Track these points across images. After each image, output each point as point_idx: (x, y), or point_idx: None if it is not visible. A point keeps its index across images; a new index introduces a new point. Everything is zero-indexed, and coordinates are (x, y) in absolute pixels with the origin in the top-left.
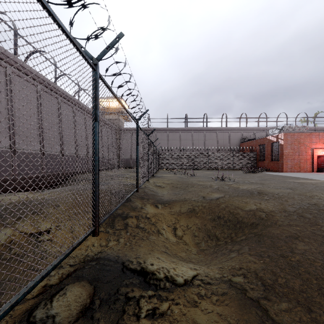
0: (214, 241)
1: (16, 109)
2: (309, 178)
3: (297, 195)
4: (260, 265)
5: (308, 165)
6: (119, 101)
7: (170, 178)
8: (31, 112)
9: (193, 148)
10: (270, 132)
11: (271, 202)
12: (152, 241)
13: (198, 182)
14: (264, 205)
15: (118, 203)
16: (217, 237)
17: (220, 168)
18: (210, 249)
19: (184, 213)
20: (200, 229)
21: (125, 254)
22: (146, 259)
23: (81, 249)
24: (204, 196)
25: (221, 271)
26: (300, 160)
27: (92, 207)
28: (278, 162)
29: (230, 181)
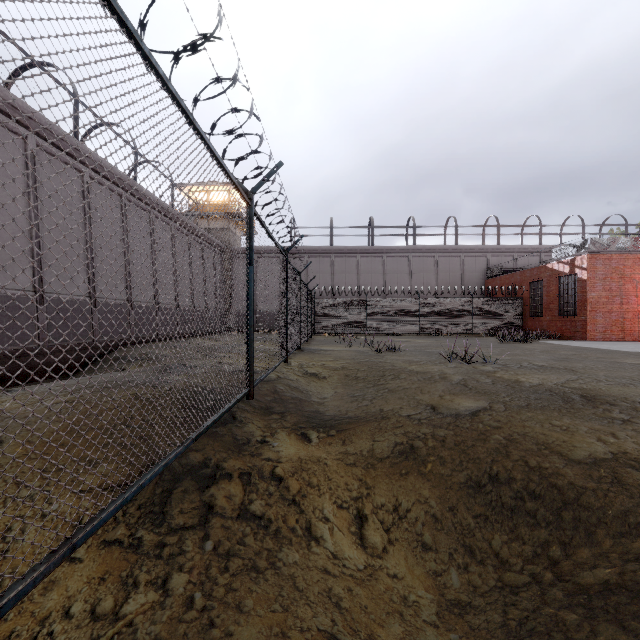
0: (490, 567)
1: None
2: None
3: None
4: None
5: None
6: (150, 63)
7: (340, 355)
8: (9, 197)
9: (386, 289)
10: (555, 253)
11: None
12: (286, 575)
13: (407, 365)
14: (631, 444)
15: (196, 428)
16: (500, 551)
17: (445, 333)
18: (488, 612)
19: (385, 462)
20: (439, 519)
21: None
22: None
23: (9, 638)
24: (433, 405)
25: None
26: (625, 314)
27: None
28: (574, 318)
29: (484, 363)
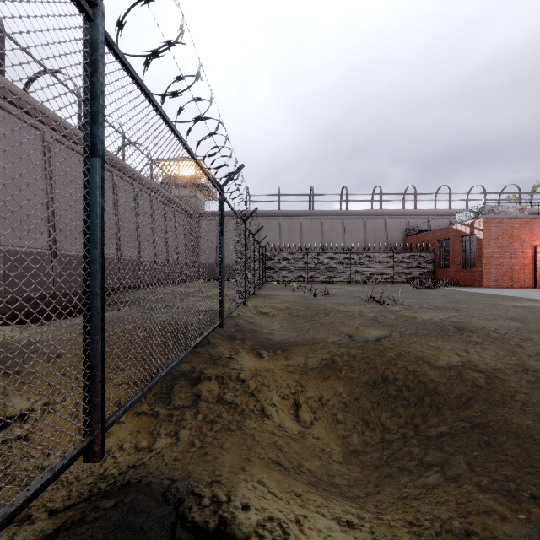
0: (378, 431)
1: (2, 171)
2: (536, 298)
3: (536, 334)
4: (522, 529)
5: (526, 275)
6: (174, 132)
7: (285, 298)
8: (32, 178)
9: (324, 245)
10: (459, 217)
11: (489, 348)
12: (248, 433)
13: (336, 306)
14: (476, 356)
15: (183, 348)
16: (385, 422)
17: (371, 281)
18: (372, 453)
19: (314, 370)
20: (348, 405)
21: (188, 472)
22: (233, 488)
23: None
24: (350, 333)
25: (419, 539)
26: (513, 266)
27: (83, 384)
28: (473, 269)
29: (394, 304)
